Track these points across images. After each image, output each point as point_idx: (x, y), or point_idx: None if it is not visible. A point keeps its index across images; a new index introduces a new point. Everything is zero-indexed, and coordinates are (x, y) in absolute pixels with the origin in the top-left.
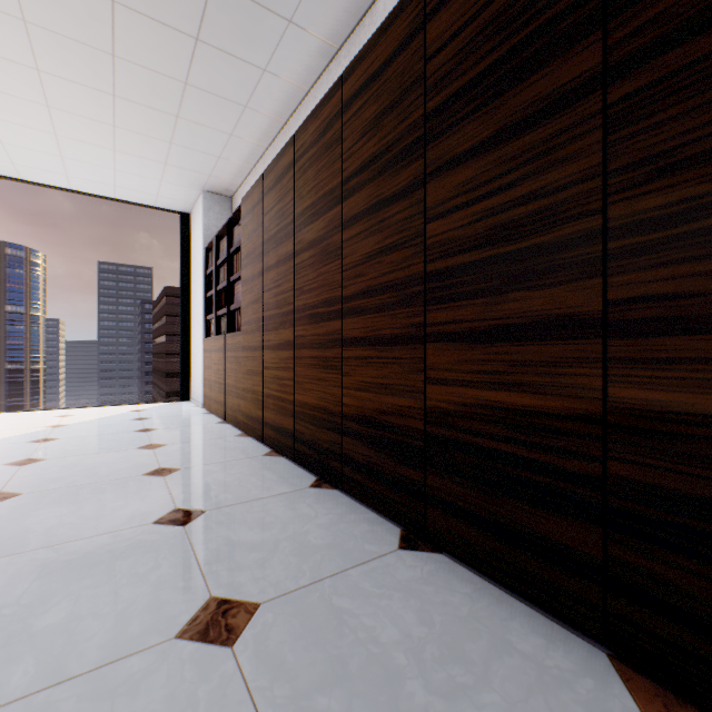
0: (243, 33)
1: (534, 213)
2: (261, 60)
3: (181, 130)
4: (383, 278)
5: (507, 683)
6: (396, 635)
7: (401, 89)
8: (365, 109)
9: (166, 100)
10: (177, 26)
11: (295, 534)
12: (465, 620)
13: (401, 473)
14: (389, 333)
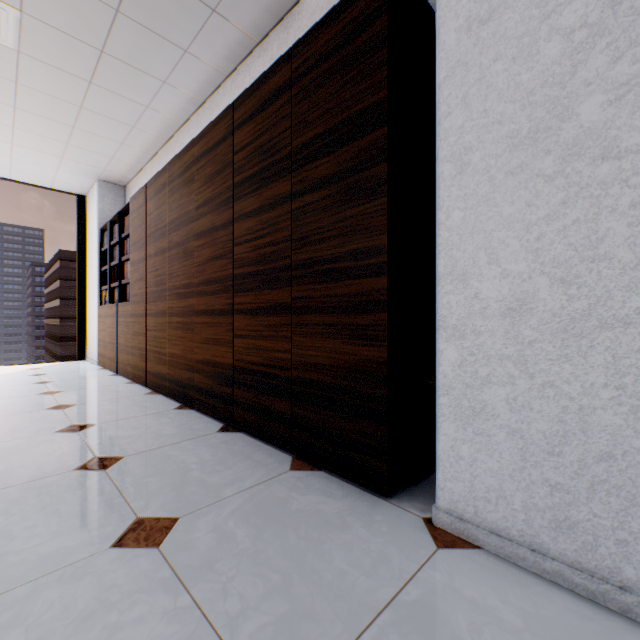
0: (128, 84)
1: (272, 252)
2: (145, 101)
3: (77, 136)
4: (215, 274)
5: (240, 468)
6: (196, 460)
7: (223, 164)
8: (207, 167)
9: (63, 115)
10: (74, 72)
11: (155, 430)
12: (235, 453)
13: (223, 391)
14: (218, 308)
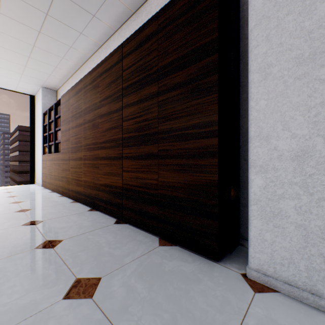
0: (61, 33)
1: (146, 125)
2: (69, 43)
3: (31, 62)
4: (111, 137)
5: (130, 245)
6: (105, 241)
7: (116, 77)
8: (106, 79)
9: (23, 50)
10: (30, 26)
11: (79, 223)
12: (126, 236)
13: (116, 201)
14: (113, 155)
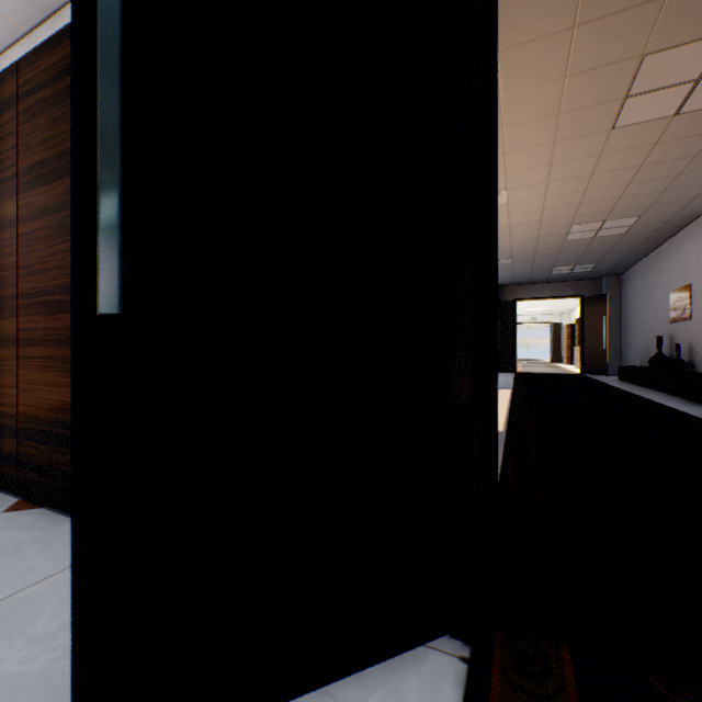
0: None
1: (2, 278)
2: None
3: None
4: None
5: None
6: None
7: None
8: None
9: None
10: None
11: None
12: None
13: None
14: None
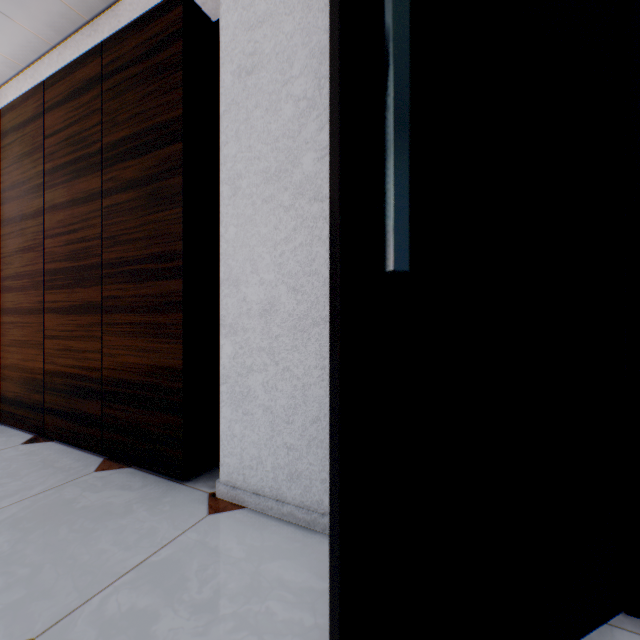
0: None
1: (84, 248)
2: None
3: None
4: (24, 268)
5: (33, 477)
6: None
7: (34, 146)
8: (15, 146)
9: None
10: None
11: None
12: (34, 463)
13: (34, 398)
14: (28, 306)
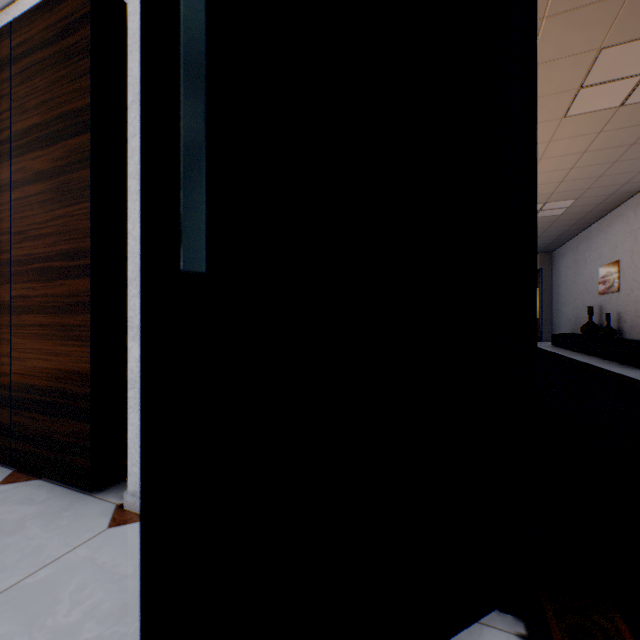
0: None
1: None
2: None
3: None
4: None
5: None
6: None
7: None
8: None
9: None
10: None
11: None
12: None
13: None
14: None
